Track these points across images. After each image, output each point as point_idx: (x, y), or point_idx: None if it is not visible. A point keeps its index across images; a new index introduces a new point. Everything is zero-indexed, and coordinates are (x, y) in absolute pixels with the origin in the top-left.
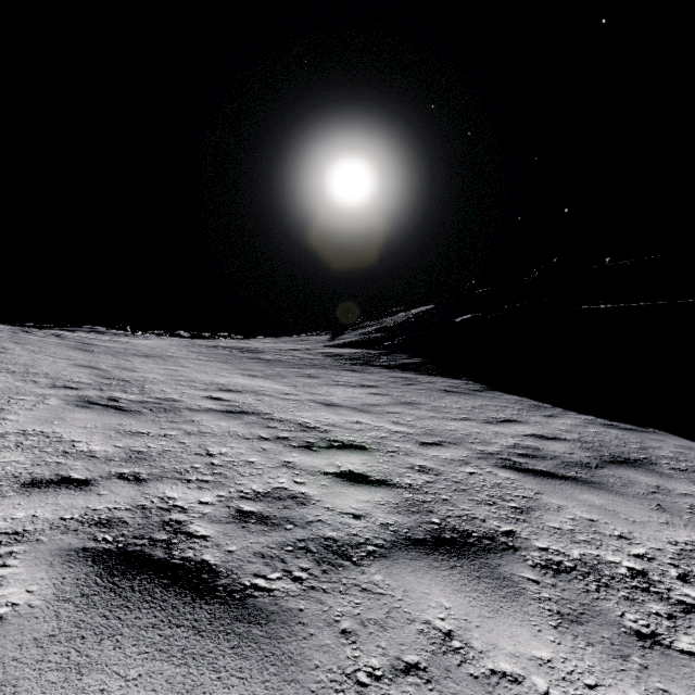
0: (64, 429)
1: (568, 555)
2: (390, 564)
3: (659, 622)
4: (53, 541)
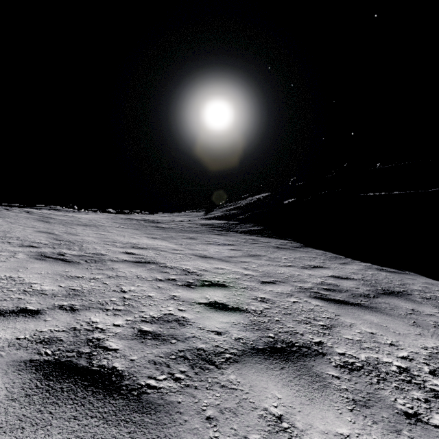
0: (26, 275)
1: (358, 358)
2: (240, 367)
3: (419, 405)
4: (9, 355)
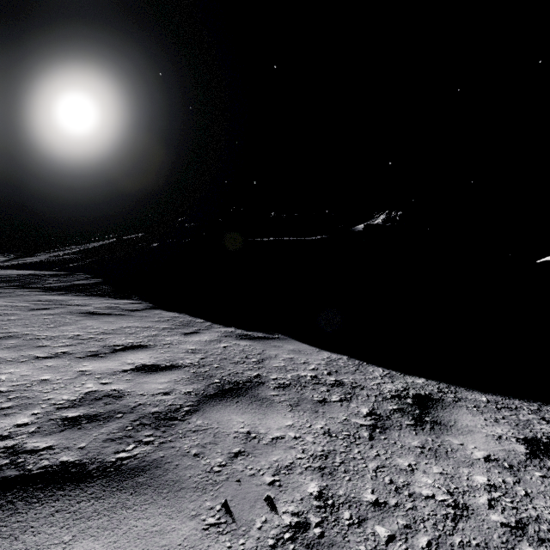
0: None
1: None
2: None
3: None
4: None
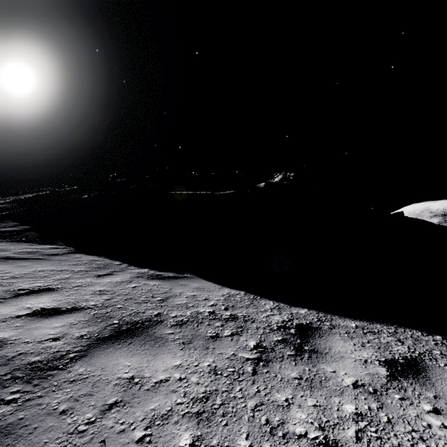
0: None
1: None
2: None
3: None
4: None
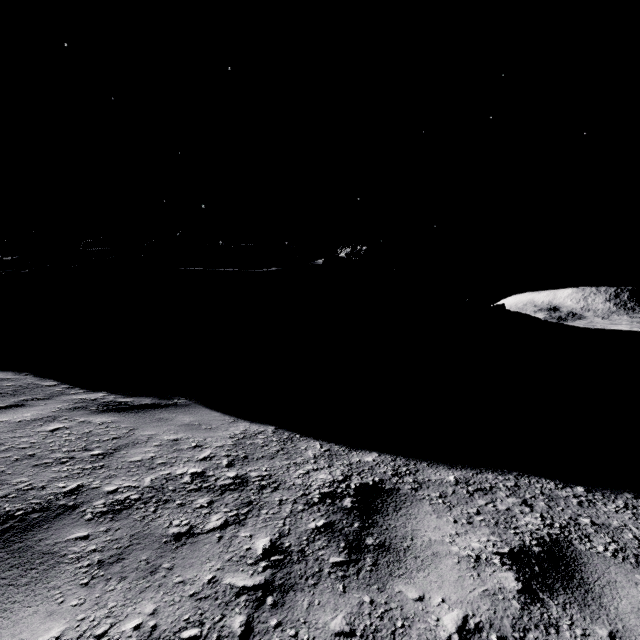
0: None
1: None
2: None
3: None
4: None
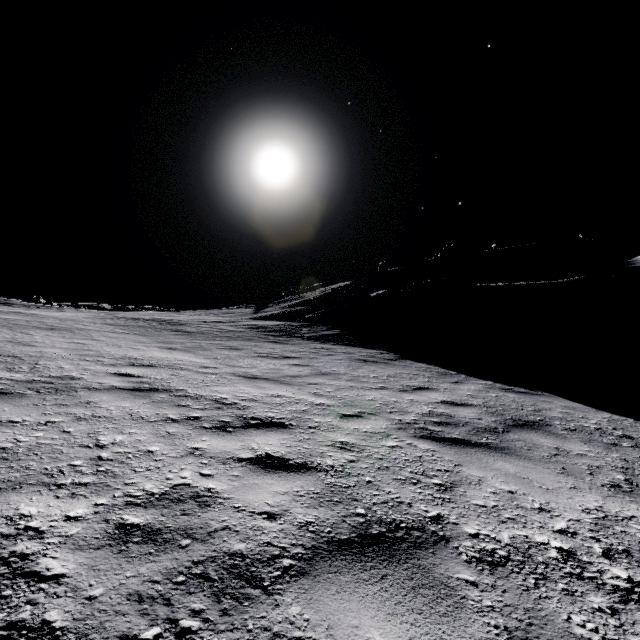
0: None
1: (499, 540)
2: (310, 584)
3: (606, 622)
4: None
